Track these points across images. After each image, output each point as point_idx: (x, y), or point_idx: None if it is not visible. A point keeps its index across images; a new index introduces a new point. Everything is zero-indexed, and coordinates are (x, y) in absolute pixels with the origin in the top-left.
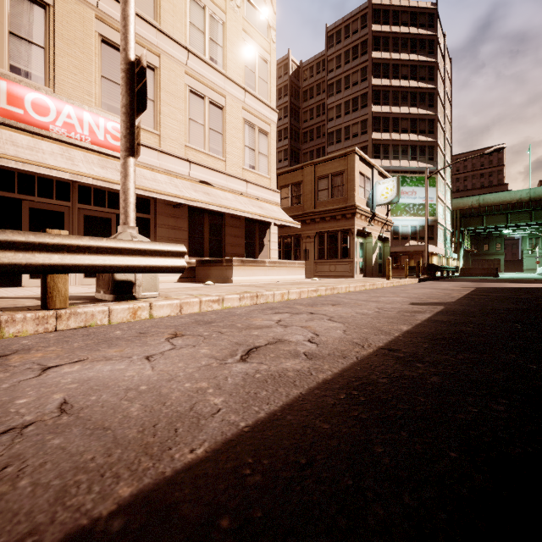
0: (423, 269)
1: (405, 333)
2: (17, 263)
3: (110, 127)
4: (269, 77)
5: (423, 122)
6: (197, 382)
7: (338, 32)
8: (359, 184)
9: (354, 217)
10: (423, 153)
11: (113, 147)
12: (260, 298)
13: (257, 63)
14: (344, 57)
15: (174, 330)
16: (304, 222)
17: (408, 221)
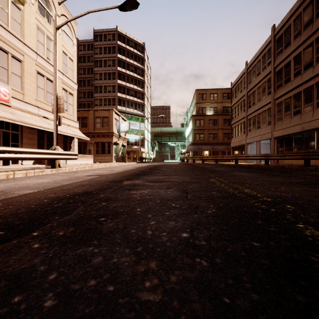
0: (139, 159)
1: (131, 169)
2: (53, 157)
3: (2, 90)
4: (74, 68)
5: (139, 93)
6: (110, 171)
7: (100, 35)
8: (114, 123)
9: (112, 137)
10: (139, 107)
11: (4, 100)
12: (92, 167)
13: (68, 61)
14: (103, 49)
15: (91, 170)
16: (89, 136)
17: (133, 137)
